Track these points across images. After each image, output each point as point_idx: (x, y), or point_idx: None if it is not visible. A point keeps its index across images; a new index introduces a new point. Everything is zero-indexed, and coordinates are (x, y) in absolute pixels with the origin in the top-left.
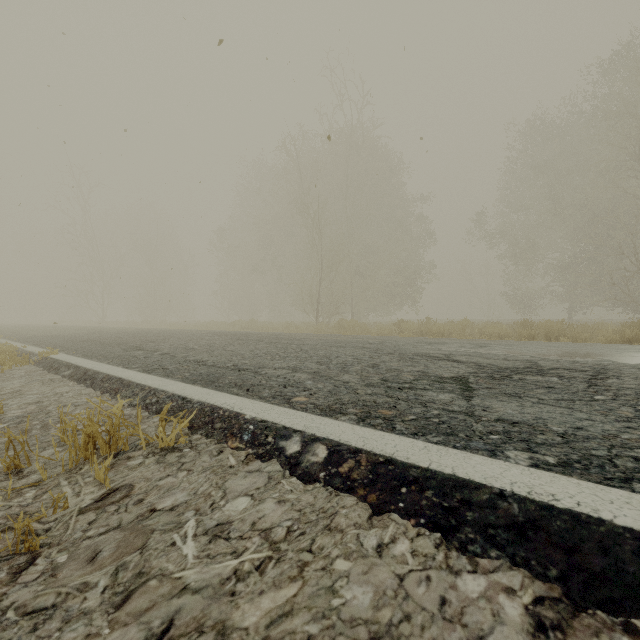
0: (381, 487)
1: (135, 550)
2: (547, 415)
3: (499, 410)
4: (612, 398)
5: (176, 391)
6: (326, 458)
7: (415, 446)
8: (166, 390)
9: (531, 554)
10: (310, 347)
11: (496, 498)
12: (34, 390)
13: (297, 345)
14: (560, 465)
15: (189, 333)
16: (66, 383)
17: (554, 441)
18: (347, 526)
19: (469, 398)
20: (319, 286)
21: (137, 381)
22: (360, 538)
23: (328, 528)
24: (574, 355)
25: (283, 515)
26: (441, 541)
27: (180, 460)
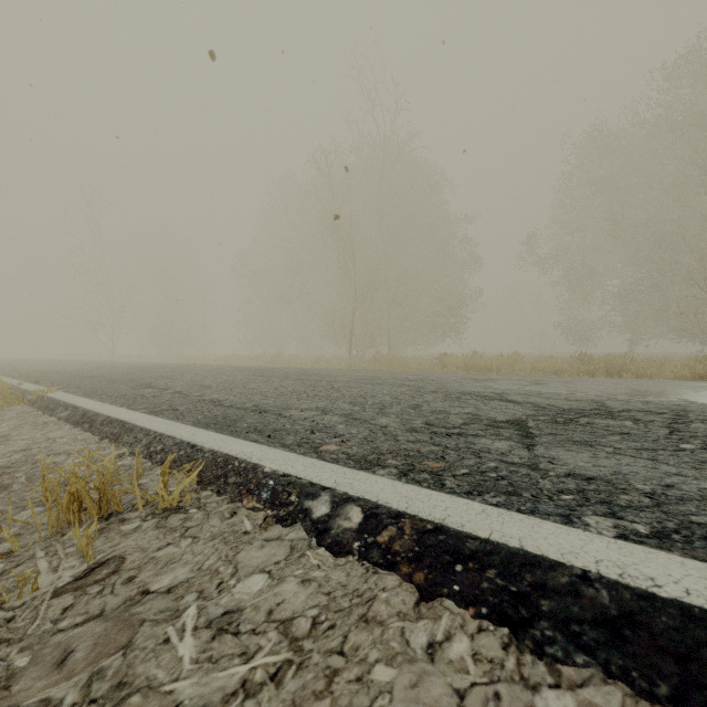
0: (430, 563)
1: (116, 650)
2: (627, 469)
3: (568, 462)
4: (702, 447)
5: (185, 437)
6: (361, 524)
7: (470, 509)
8: (174, 436)
9: (631, 662)
10: (342, 384)
11: (578, 582)
12: (23, 435)
13: (328, 382)
14: (654, 536)
15: (207, 368)
16: (61, 426)
17: (641, 503)
18: (388, 616)
19: (531, 447)
20: (352, 316)
21: (141, 425)
22: (405, 634)
23: (364, 619)
24: (645, 394)
25: (307, 600)
26: (510, 639)
27: (184, 524)
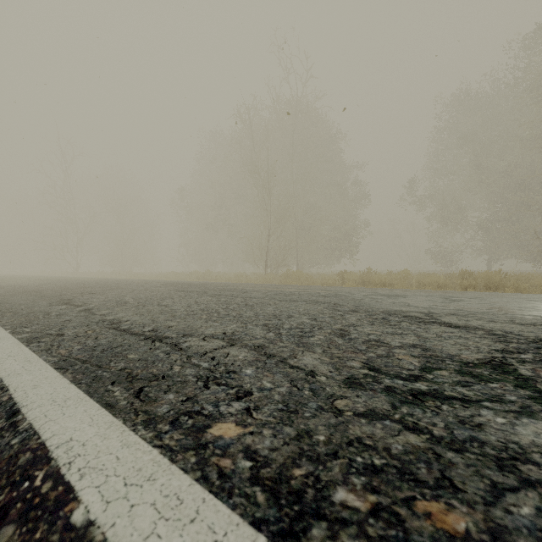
0: None
1: None
2: None
3: None
4: None
5: (18, 391)
6: None
7: None
8: (8, 387)
9: None
10: (257, 301)
11: None
12: None
13: (242, 298)
14: None
15: (140, 283)
16: None
17: None
18: None
19: None
20: (268, 240)
21: None
22: None
23: None
24: None
25: None
26: None
27: None
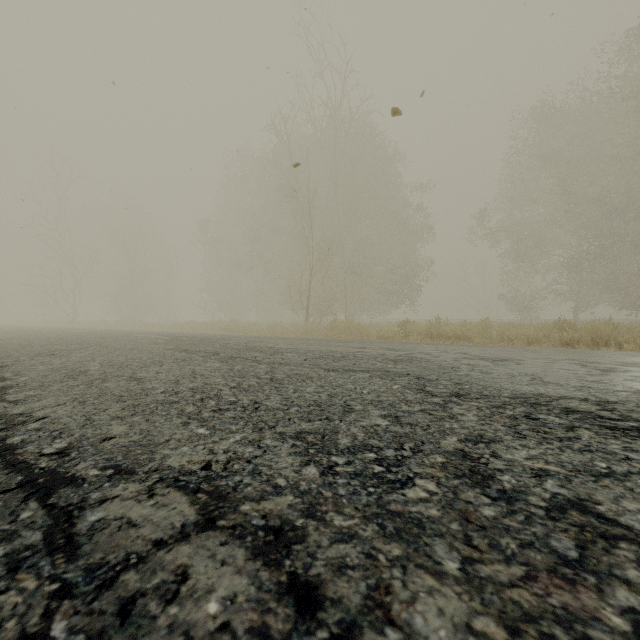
0: None
1: None
2: None
3: None
4: None
5: None
6: None
7: None
8: None
9: None
10: (290, 371)
11: None
12: None
13: (268, 365)
14: None
15: (136, 338)
16: None
17: None
18: None
19: None
20: (309, 282)
21: None
22: None
23: None
24: None
25: None
26: None
27: None
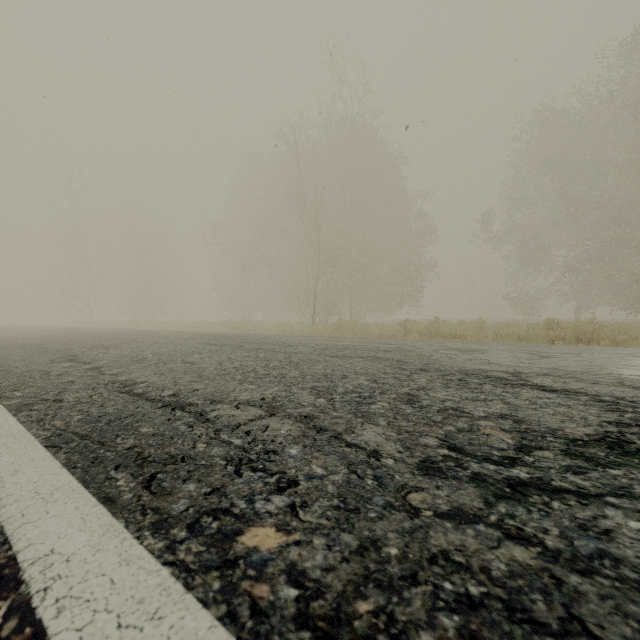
0: None
1: None
2: None
3: None
4: None
5: None
6: None
7: None
8: None
9: None
10: (303, 357)
11: None
12: None
13: (286, 354)
14: None
15: (163, 335)
16: None
17: None
18: None
19: None
20: (316, 283)
21: None
22: None
23: None
24: None
25: None
26: None
27: None
